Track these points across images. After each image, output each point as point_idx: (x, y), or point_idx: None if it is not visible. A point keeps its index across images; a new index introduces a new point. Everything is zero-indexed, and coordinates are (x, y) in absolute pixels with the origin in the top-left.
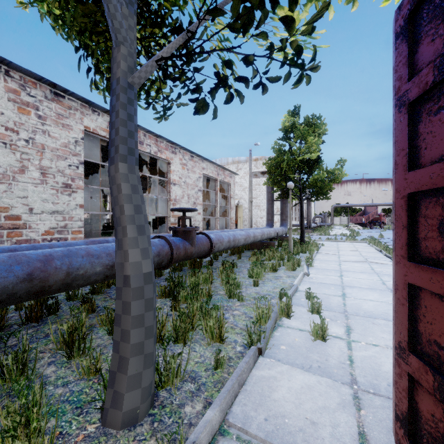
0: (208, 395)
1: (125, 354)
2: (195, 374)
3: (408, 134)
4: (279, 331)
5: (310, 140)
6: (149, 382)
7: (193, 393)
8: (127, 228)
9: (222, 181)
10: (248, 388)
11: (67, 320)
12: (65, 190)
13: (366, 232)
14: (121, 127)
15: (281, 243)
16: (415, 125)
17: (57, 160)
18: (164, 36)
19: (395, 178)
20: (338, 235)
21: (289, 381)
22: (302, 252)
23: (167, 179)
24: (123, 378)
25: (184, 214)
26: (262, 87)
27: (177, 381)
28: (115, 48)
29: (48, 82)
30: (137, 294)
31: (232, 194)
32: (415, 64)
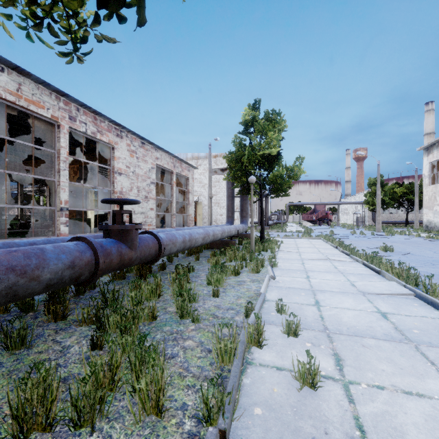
0: None
1: None
2: None
3: None
4: (250, 374)
5: (270, 135)
6: None
7: None
8: None
9: (179, 174)
10: None
11: None
12: None
13: (317, 228)
14: None
15: (241, 241)
16: None
17: None
18: None
19: None
20: (293, 232)
21: None
22: (263, 251)
23: (110, 167)
24: None
25: (121, 207)
26: None
27: None
28: None
29: None
30: None
31: (190, 189)
32: None
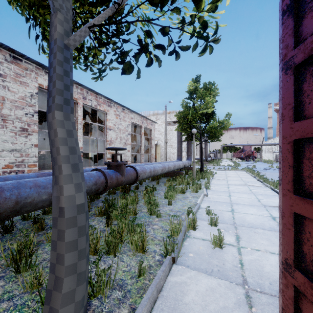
0: (132, 301)
1: (60, 275)
2: (122, 283)
3: (294, 91)
4: (188, 241)
5: (207, 99)
6: (82, 296)
7: (120, 300)
8: (62, 167)
9: (145, 127)
10: (164, 293)
11: (20, 238)
12: (22, 133)
13: (244, 163)
14: (57, 81)
15: (187, 172)
16: (300, 84)
17: (16, 109)
18: (99, 13)
19: (281, 127)
20: (225, 166)
21: (197, 285)
22: (202, 178)
23: (104, 125)
24: (58, 296)
25: (116, 152)
26: (175, 54)
27: (107, 292)
28: (53, 14)
29: (7, 48)
30: (70, 223)
31: (152, 137)
32: (299, 35)
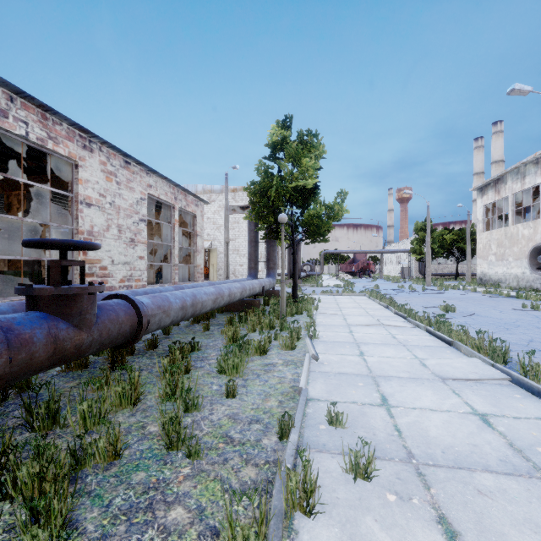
0: None
1: None
2: None
3: None
4: None
5: (305, 162)
6: None
7: None
8: None
9: (183, 210)
10: None
11: None
12: None
13: (358, 282)
14: None
15: (268, 301)
16: None
17: None
18: None
19: None
20: (331, 286)
21: None
22: (297, 314)
23: (72, 194)
24: None
25: (62, 255)
26: None
27: None
28: None
29: None
30: None
31: (198, 231)
32: None
